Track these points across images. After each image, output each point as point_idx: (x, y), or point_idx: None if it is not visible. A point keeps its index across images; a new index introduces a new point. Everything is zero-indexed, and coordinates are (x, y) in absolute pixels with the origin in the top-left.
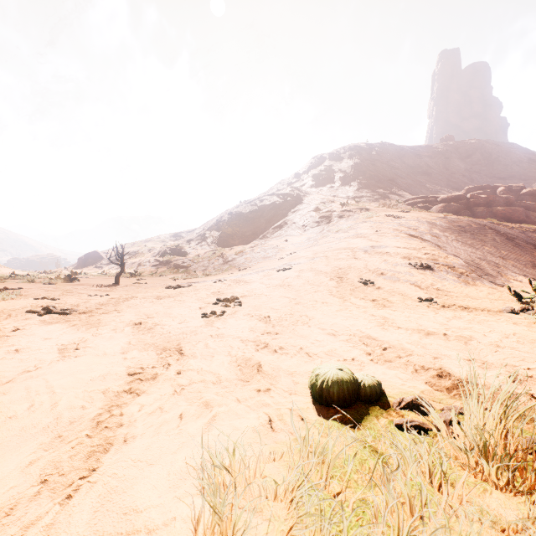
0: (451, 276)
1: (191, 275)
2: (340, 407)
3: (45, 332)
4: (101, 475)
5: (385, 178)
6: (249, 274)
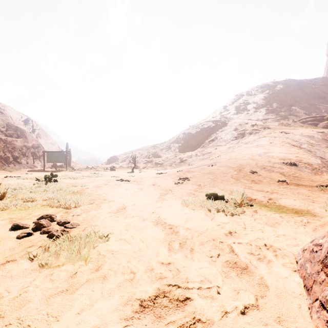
0: (308, 170)
1: (164, 168)
2: (212, 199)
3: (128, 185)
4: (165, 201)
5: (286, 105)
6: (194, 168)
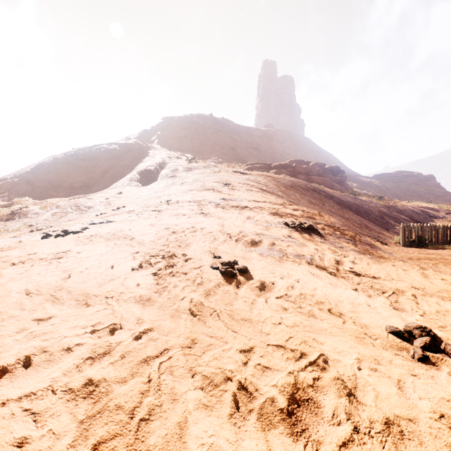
0: (347, 243)
1: None
2: None
3: None
4: None
5: (227, 146)
6: None
